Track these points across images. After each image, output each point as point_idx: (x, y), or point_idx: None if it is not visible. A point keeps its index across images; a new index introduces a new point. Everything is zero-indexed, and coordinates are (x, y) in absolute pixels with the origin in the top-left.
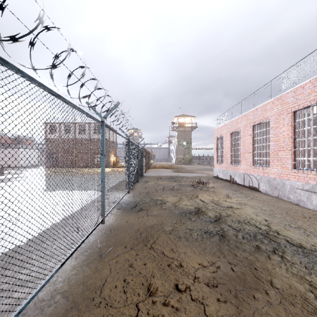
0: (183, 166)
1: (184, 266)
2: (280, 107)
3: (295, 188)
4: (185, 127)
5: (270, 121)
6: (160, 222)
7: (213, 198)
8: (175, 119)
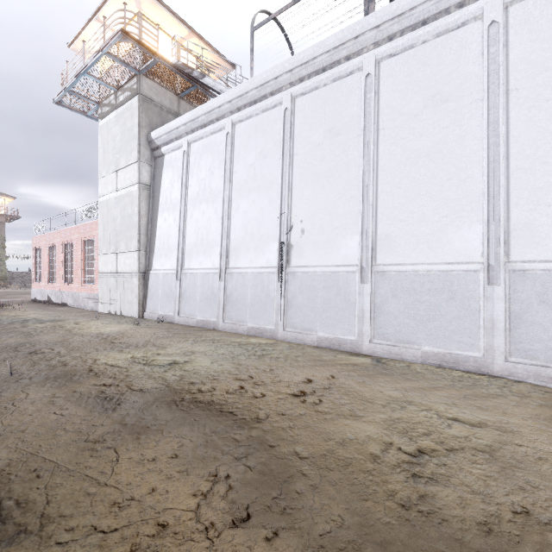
0: None
1: None
2: (78, 234)
3: (84, 298)
4: None
5: (74, 244)
6: None
7: (3, 313)
8: None
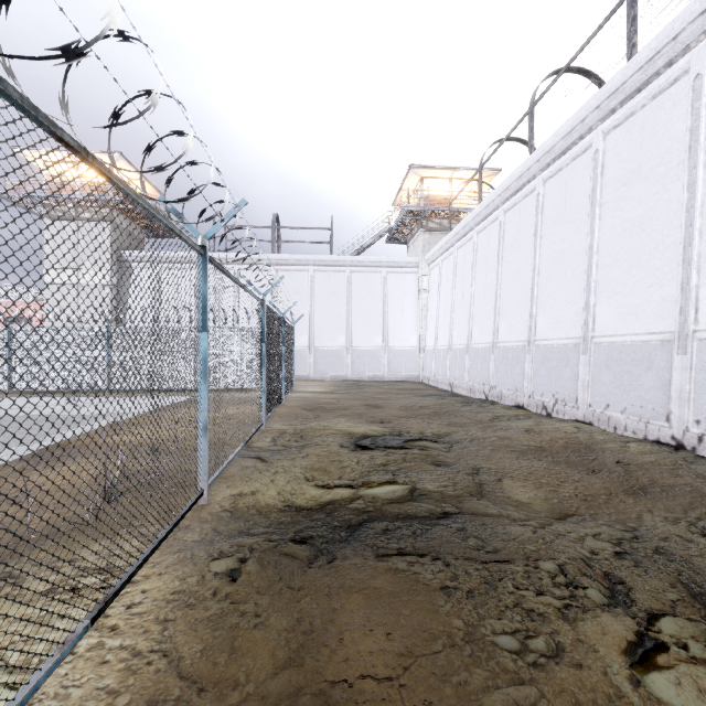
0: None
1: None
2: None
3: None
4: None
5: None
6: None
7: None
8: None
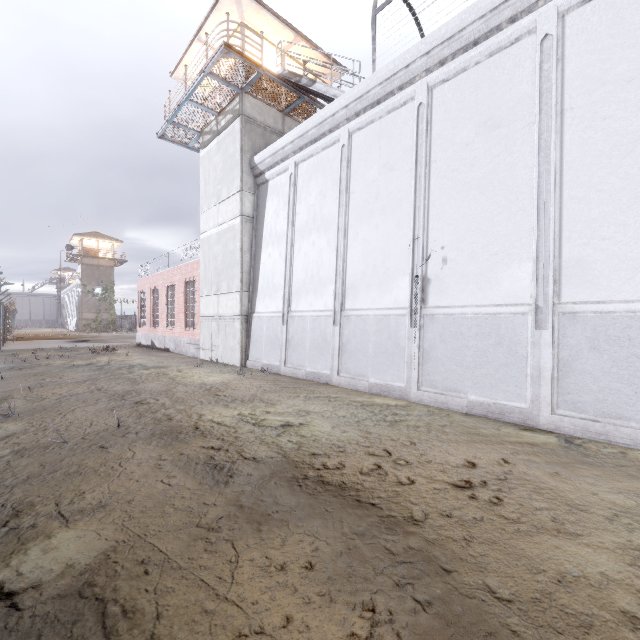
0: (93, 334)
1: (67, 375)
2: (180, 275)
3: (185, 343)
4: (100, 258)
5: (176, 286)
6: (47, 370)
7: (112, 358)
8: (76, 238)
